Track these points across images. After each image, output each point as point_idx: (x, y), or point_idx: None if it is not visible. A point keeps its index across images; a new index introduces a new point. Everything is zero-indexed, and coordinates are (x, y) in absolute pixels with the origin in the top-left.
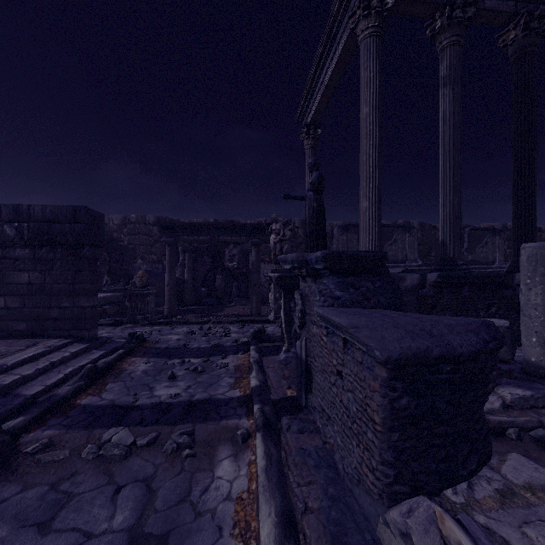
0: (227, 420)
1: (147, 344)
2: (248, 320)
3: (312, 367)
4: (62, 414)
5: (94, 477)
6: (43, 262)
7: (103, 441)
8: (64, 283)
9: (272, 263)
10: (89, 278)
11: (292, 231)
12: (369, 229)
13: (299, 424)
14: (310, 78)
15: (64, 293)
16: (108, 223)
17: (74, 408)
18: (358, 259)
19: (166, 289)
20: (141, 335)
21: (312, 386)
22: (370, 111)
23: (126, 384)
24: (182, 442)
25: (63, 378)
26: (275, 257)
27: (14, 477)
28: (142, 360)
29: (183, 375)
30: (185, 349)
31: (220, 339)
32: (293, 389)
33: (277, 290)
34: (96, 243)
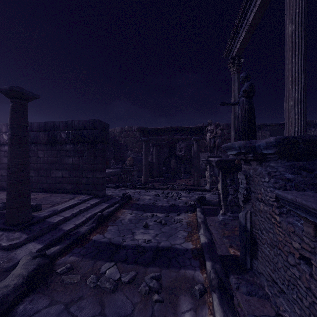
0: (185, 269)
1: (132, 201)
2: (192, 189)
3: (257, 237)
4: (81, 245)
5: (92, 304)
6: (78, 152)
7: (101, 272)
8: (88, 164)
9: (206, 152)
10: (101, 161)
11: (222, 130)
12: (294, 123)
13: (247, 286)
14: (236, 23)
15: (88, 169)
16: (114, 131)
17: (88, 241)
18: (316, 143)
19: (143, 167)
20: (129, 195)
21: (257, 253)
22: (295, 28)
23: (118, 228)
24: (152, 286)
25: (85, 220)
26: (210, 148)
27: (47, 291)
28: (128, 212)
29: (152, 225)
30: (153, 206)
31: (175, 200)
32: (234, 248)
33: (211, 170)
34: (105, 140)
